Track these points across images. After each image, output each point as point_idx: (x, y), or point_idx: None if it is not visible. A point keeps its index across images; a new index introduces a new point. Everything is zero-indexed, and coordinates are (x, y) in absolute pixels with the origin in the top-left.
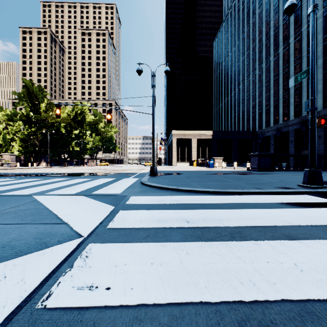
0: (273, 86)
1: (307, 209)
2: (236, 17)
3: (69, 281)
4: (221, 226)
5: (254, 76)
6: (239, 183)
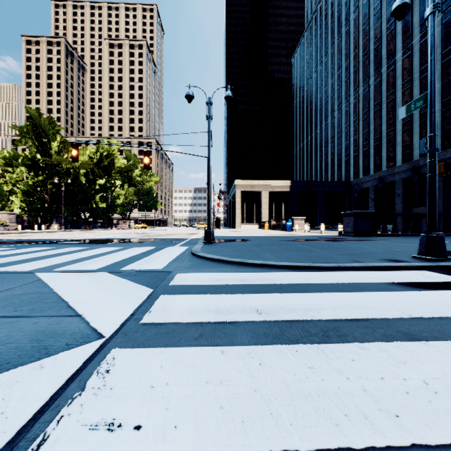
0: (374, 119)
1: (430, 292)
2: (323, 24)
3: (77, 414)
4: (308, 319)
5: (348, 105)
6: (330, 254)
